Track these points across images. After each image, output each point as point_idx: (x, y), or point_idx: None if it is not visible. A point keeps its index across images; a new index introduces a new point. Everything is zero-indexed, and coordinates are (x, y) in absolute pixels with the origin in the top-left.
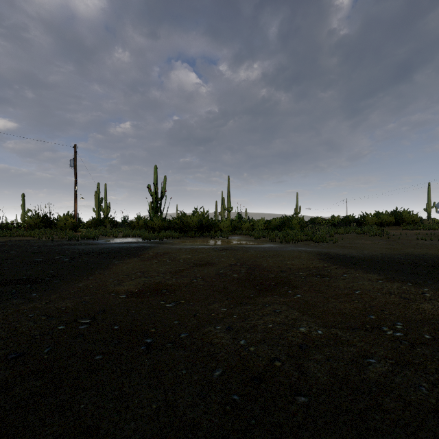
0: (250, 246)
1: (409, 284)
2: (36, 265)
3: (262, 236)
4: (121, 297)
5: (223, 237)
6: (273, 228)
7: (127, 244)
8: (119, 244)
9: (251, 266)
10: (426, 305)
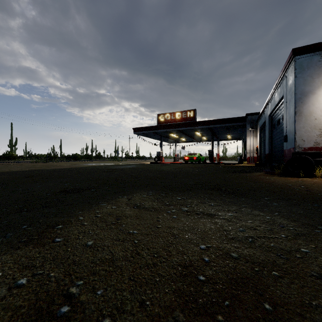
0: None
1: (60, 226)
2: None
3: None
4: None
5: None
6: None
7: None
8: None
9: None
10: (128, 212)
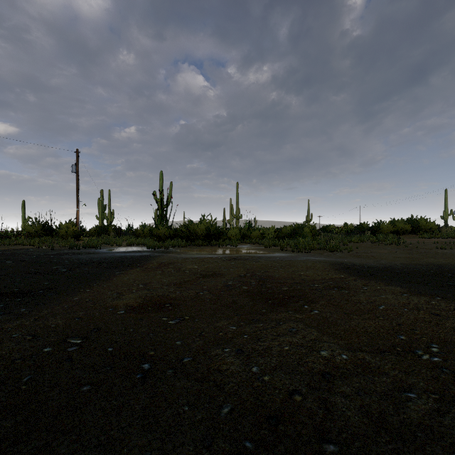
0: (260, 255)
1: (438, 298)
2: (31, 276)
3: (272, 245)
4: (119, 312)
5: (231, 246)
6: (284, 237)
7: (131, 253)
8: (122, 253)
9: (262, 277)
10: None
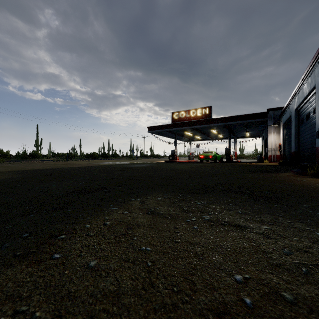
0: None
1: (63, 236)
2: None
3: None
4: None
5: None
6: None
7: None
8: None
9: None
10: (140, 219)
